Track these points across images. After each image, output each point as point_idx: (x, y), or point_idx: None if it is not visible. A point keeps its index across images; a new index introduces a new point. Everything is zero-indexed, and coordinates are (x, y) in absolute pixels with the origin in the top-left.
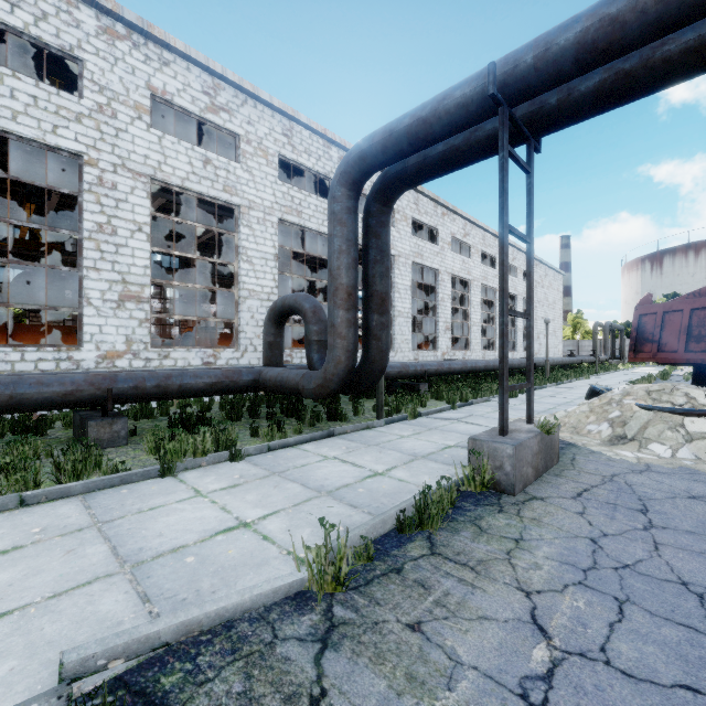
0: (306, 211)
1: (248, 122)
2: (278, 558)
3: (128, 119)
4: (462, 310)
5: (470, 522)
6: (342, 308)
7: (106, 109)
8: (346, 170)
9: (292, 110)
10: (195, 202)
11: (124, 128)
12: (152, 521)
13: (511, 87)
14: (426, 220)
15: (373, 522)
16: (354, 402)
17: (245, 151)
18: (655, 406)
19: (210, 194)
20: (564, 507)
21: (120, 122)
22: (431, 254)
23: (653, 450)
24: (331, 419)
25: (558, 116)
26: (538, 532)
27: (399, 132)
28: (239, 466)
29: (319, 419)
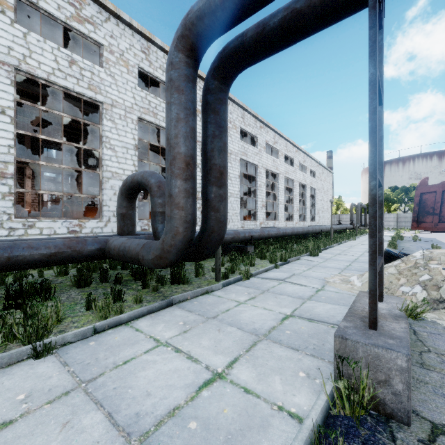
0: (160, 113)
1: (111, 36)
2: None
3: None
4: (272, 194)
5: None
6: (180, 177)
7: None
8: (184, 33)
9: (149, 33)
10: (64, 97)
11: None
12: None
13: None
14: (249, 129)
15: None
16: (196, 264)
17: (108, 59)
18: None
19: (75, 90)
20: None
21: None
22: (253, 154)
23: None
24: (174, 282)
25: None
26: None
27: None
28: (41, 367)
29: (163, 283)
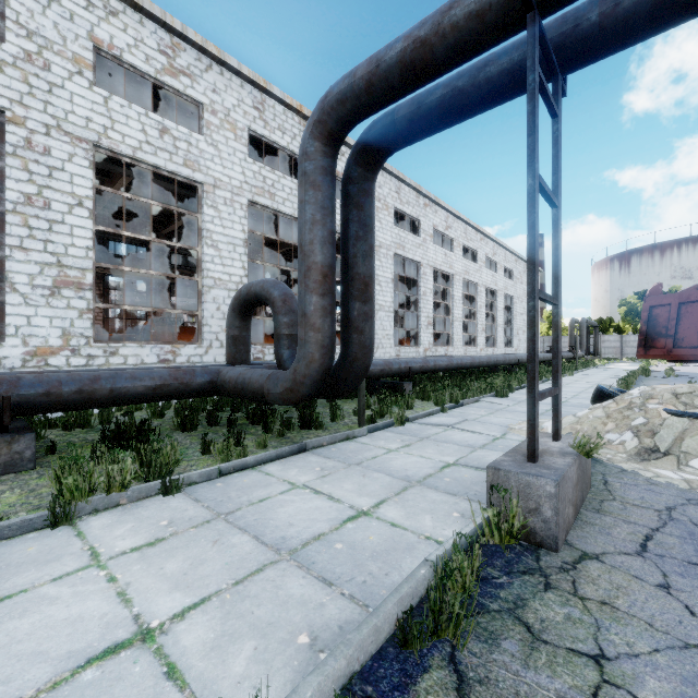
0: (279, 193)
1: (213, 91)
2: None
3: (65, 73)
4: (444, 305)
5: (509, 614)
6: (316, 292)
7: (36, 59)
8: (321, 118)
9: (264, 81)
10: (152, 177)
11: (59, 83)
12: None
13: None
14: (408, 210)
15: (358, 637)
16: (332, 404)
17: (210, 122)
18: (690, 412)
19: (167, 168)
20: (636, 575)
21: (55, 76)
22: (413, 246)
23: (697, 468)
24: (304, 427)
25: (599, 37)
26: (623, 636)
27: (389, 62)
28: (174, 502)
29: (290, 427)
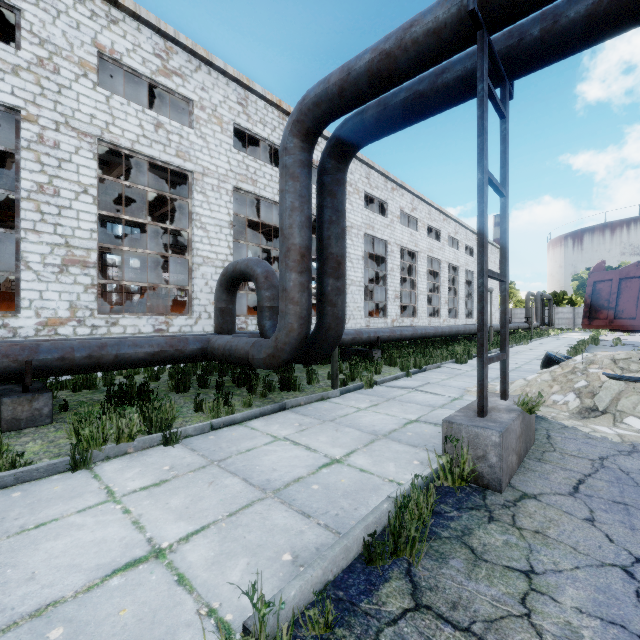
0: (261, 180)
1: (202, 89)
2: (192, 626)
3: (72, 76)
4: (410, 280)
5: (457, 540)
6: (294, 270)
7: (47, 64)
8: (299, 118)
9: (247, 80)
10: (147, 167)
11: (67, 85)
12: (30, 549)
13: (493, 4)
14: (377, 193)
15: (332, 553)
16: (308, 369)
17: (199, 117)
18: (626, 376)
19: (161, 159)
20: (566, 511)
21: (63, 79)
22: (382, 226)
23: (631, 425)
24: (284, 389)
25: (540, 49)
26: (550, 556)
27: (359, 70)
28: (173, 451)
29: (271, 389)
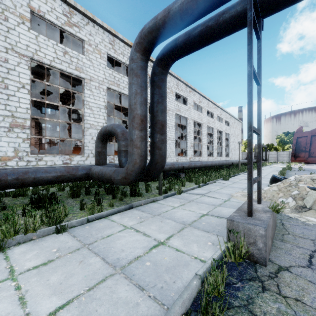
0: (121, 84)
1: (90, 34)
2: None
3: (15, 23)
4: (198, 137)
5: (245, 309)
6: (137, 129)
7: (1, 15)
8: (140, 41)
9: (114, 31)
10: (60, 75)
11: (12, 27)
12: None
13: None
14: (182, 93)
15: None
16: (146, 184)
17: (88, 49)
18: None
19: (67, 71)
20: (310, 280)
21: (10, 24)
22: (184, 110)
23: None
24: (132, 195)
25: None
26: None
27: (174, 10)
28: (61, 238)
29: (125, 196)
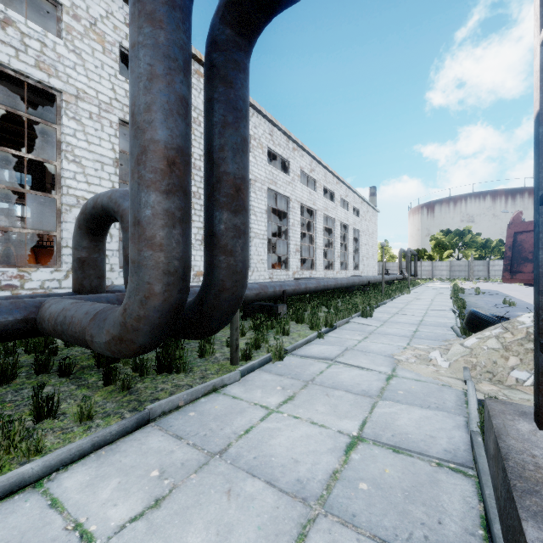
0: None
1: None
2: None
3: None
4: (308, 235)
5: None
6: (155, 188)
7: None
8: None
9: None
10: None
11: None
12: None
13: None
14: (279, 151)
15: None
16: None
17: (71, 27)
18: None
19: (12, 66)
20: None
21: None
22: (284, 183)
23: None
24: (163, 370)
25: None
26: None
27: None
28: None
29: (143, 372)
